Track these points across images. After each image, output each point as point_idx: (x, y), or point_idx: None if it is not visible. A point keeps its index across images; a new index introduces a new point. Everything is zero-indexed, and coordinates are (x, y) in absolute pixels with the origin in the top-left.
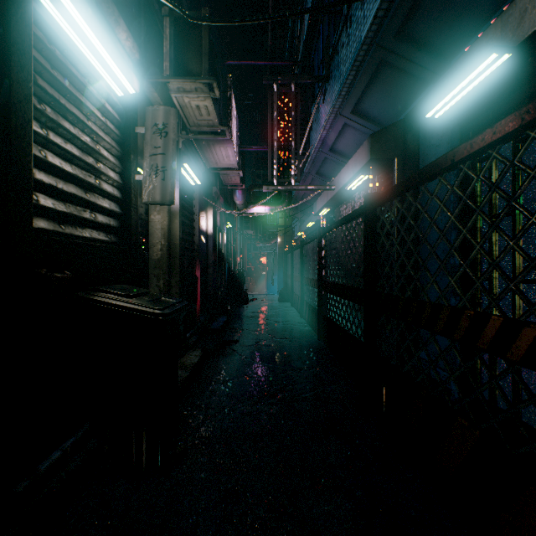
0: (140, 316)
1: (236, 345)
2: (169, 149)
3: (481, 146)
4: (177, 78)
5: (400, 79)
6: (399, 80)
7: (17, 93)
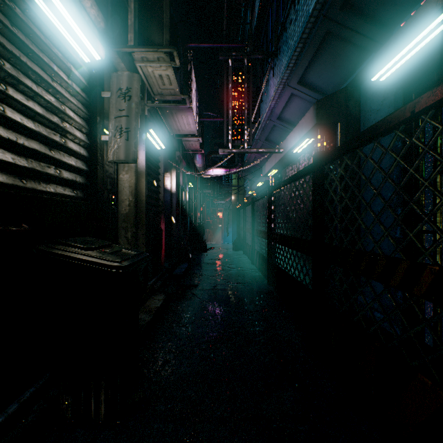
0: (98, 268)
1: (196, 289)
2: (132, 112)
3: None
4: (141, 47)
5: (344, 49)
6: (342, 51)
7: None
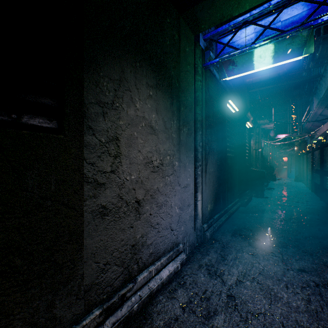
0: (260, 172)
1: (274, 189)
2: (259, 137)
3: None
4: (260, 119)
5: None
6: None
7: (245, 141)
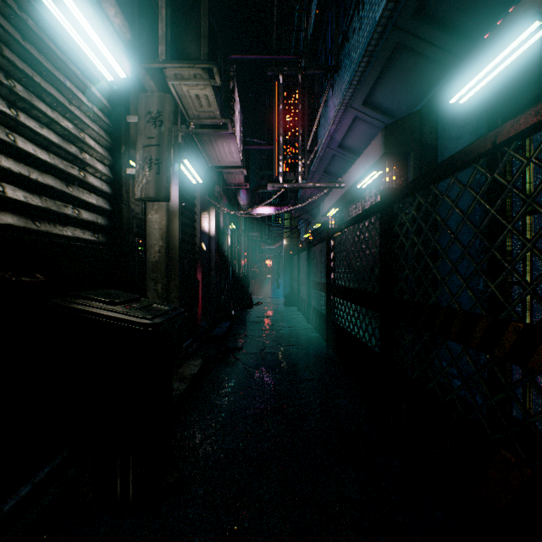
0: (125, 326)
1: (239, 353)
2: (164, 140)
3: (535, 121)
4: (174, 62)
5: (418, 64)
6: (416, 66)
7: None
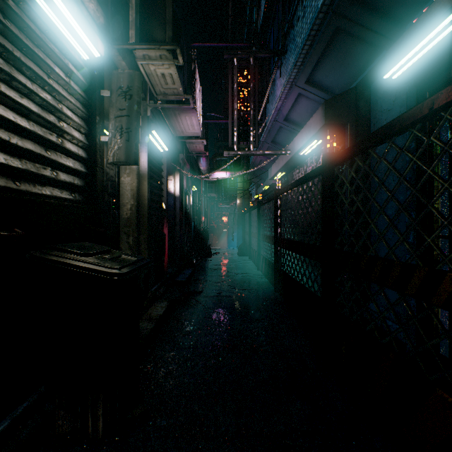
0: (95, 276)
1: (200, 296)
2: (133, 111)
3: None
4: (142, 44)
5: (354, 47)
6: (352, 48)
7: None
